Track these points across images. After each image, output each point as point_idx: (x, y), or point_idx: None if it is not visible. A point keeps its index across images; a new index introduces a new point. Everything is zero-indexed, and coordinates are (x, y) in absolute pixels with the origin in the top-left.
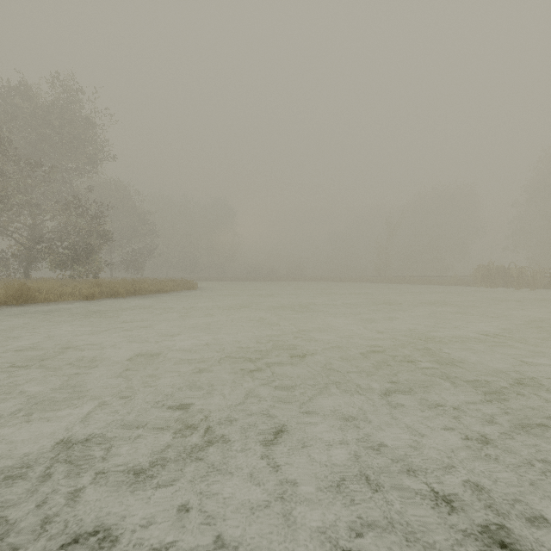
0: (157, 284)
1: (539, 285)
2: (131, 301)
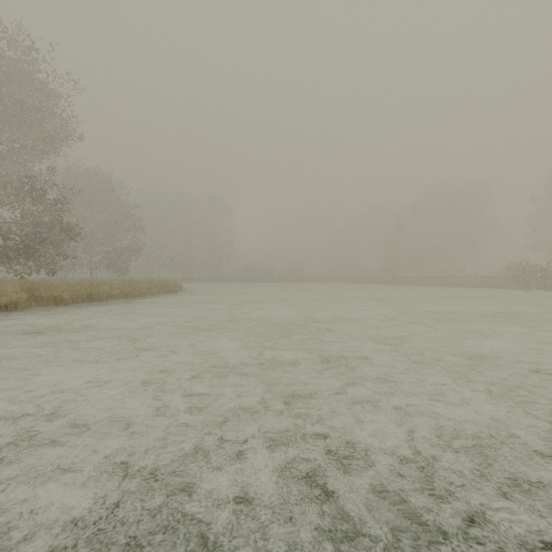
0: (125, 287)
1: None
2: (67, 312)
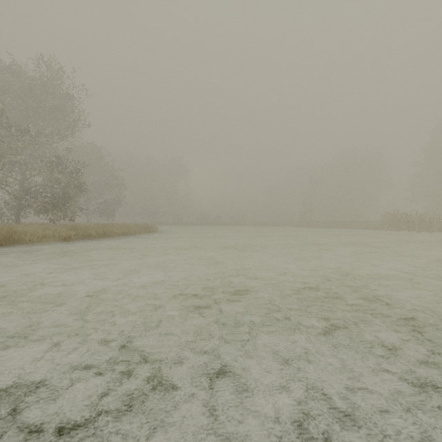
0: (123, 228)
1: (435, 229)
2: (101, 242)
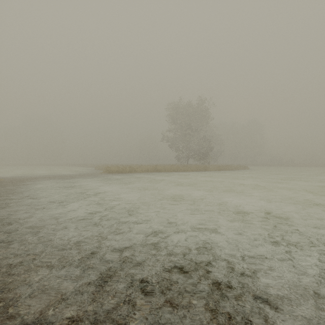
0: (234, 166)
1: None
2: (232, 172)
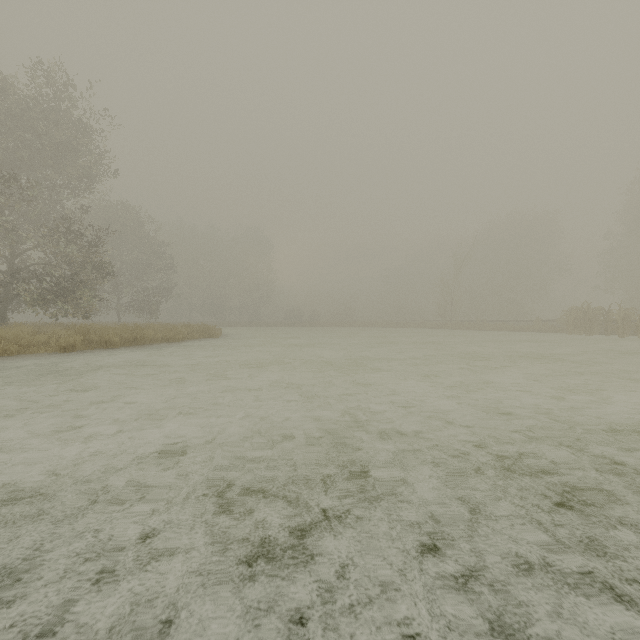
0: (166, 331)
1: None
2: (123, 354)
